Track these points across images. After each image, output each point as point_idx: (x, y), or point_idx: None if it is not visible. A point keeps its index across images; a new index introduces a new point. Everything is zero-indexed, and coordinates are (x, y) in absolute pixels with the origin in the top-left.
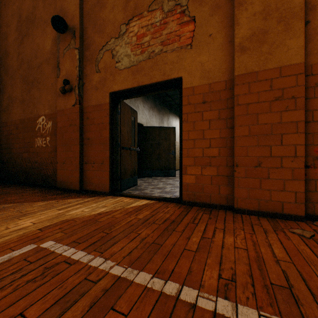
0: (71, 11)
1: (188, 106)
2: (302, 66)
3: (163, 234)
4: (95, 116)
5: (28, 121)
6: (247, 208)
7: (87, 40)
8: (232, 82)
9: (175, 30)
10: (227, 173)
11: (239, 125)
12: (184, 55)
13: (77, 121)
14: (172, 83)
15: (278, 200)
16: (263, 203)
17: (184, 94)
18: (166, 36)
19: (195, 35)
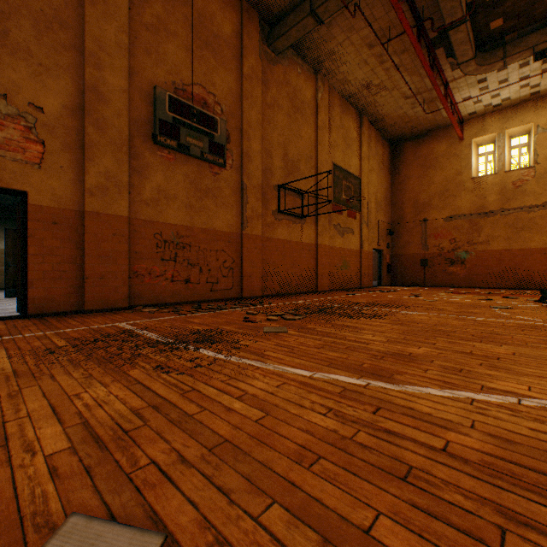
0: None
1: (37, 223)
2: (128, 219)
3: (49, 326)
4: None
5: None
6: (96, 308)
7: None
8: (83, 213)
9: (20, 141)
10: (79, 284)
11: (90, 248)
12: (32, 172)
13: None
14: (13, 192)
15: (116, 300)
16: (106, 303)
17: (31, 209)
18: (5, 140)
19: (46, 158)
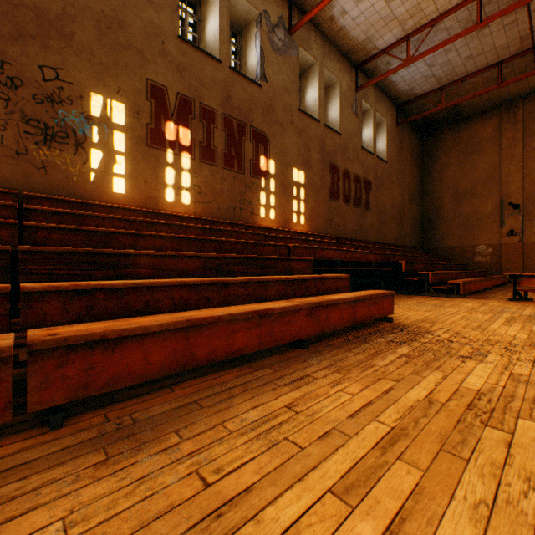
0: (514, 196)
1: None
2: None
3: None
4: (533, 247)
5: (466, 247)
6: None
7: (526, 211)
8: None
9: None
10: None
11: None
12: None
13: (520, 249)
14: None
15: None
16: None
17: None
18: None
19: None
